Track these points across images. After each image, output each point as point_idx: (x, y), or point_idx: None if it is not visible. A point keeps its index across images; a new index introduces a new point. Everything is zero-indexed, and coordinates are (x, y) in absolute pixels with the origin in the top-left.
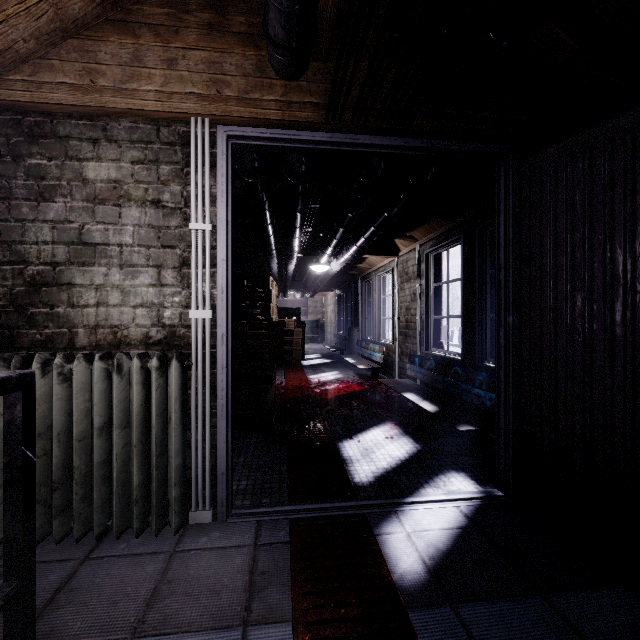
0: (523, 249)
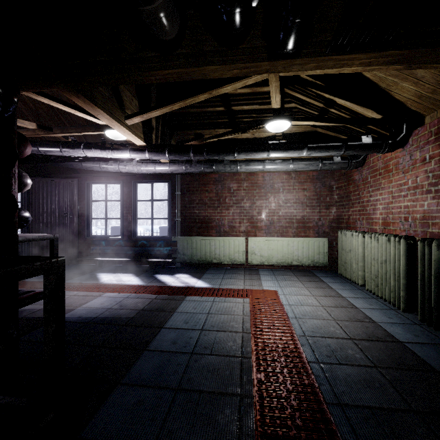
0: (30, 201)
